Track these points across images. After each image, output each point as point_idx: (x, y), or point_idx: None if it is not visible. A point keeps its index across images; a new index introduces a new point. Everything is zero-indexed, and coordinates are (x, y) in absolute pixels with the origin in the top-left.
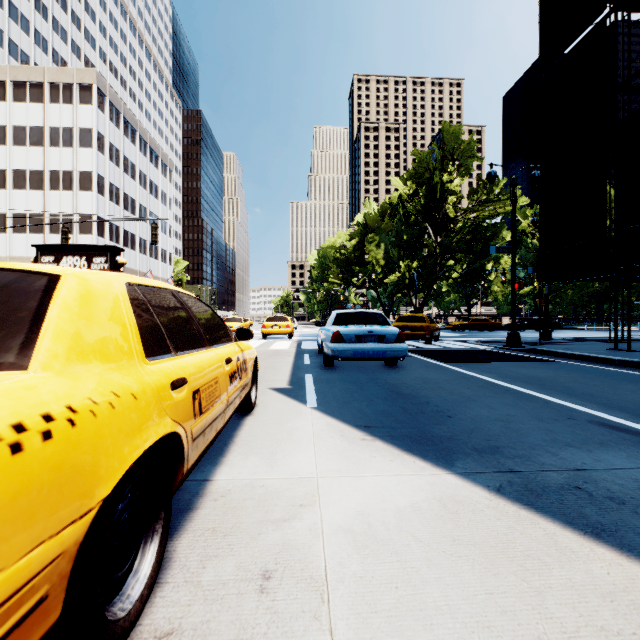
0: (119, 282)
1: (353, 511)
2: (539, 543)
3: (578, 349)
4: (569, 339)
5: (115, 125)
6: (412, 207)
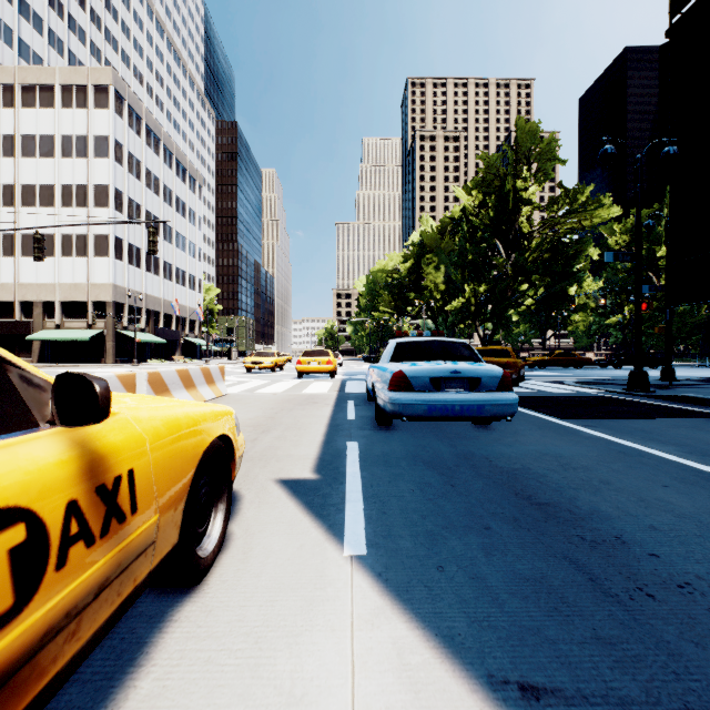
0: None
1: None
2: None
3: None
4: (700, 380)
5: (135, 133)
6: (479, 221)
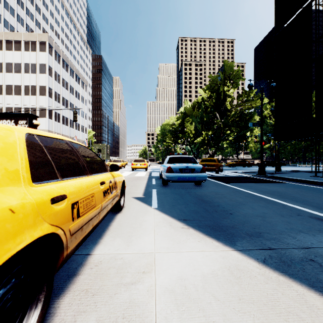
0: (20, 132)
1: (175, 277)
2: (295, 302)
3: (296, 176)
4: (290, 171)
5: (57, 62)
6: (208, 104)
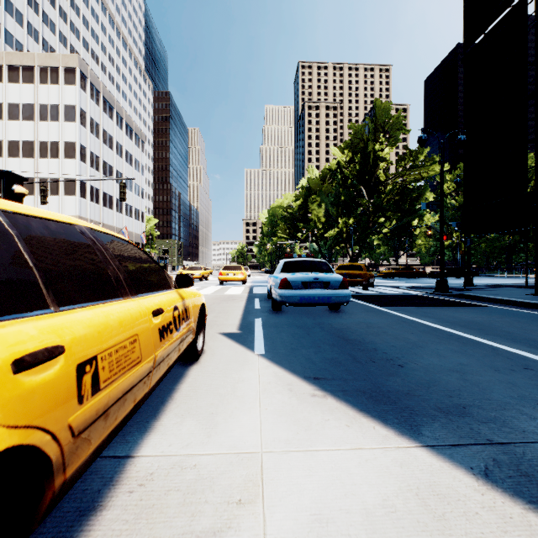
0: None
1: (307, 514)
2: None
3: (502, 294)
4: (488, 285)
5: (95, 103)
6: (349, 172)
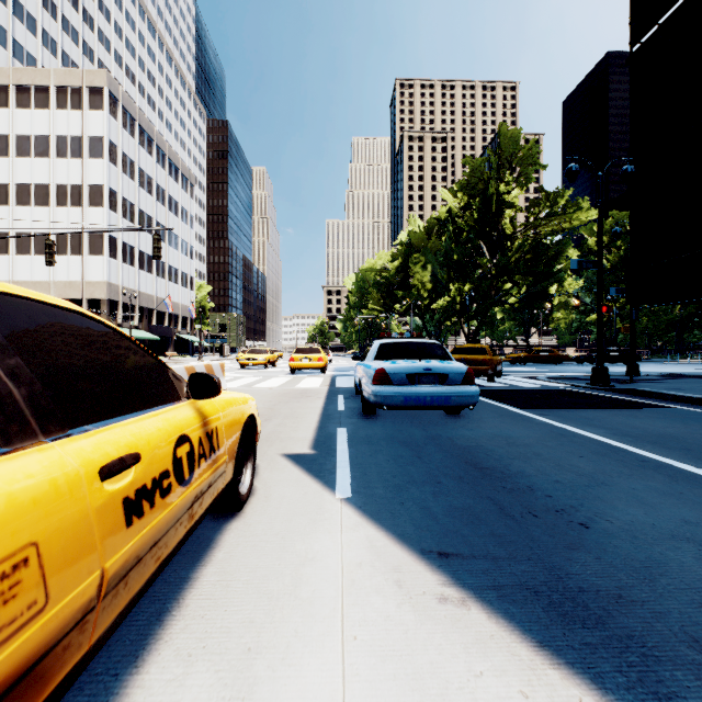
0: None
1: None
2: None
3: (690, 390)
4: (661, 375)
5: (129, 133)
6: (464, 222)
